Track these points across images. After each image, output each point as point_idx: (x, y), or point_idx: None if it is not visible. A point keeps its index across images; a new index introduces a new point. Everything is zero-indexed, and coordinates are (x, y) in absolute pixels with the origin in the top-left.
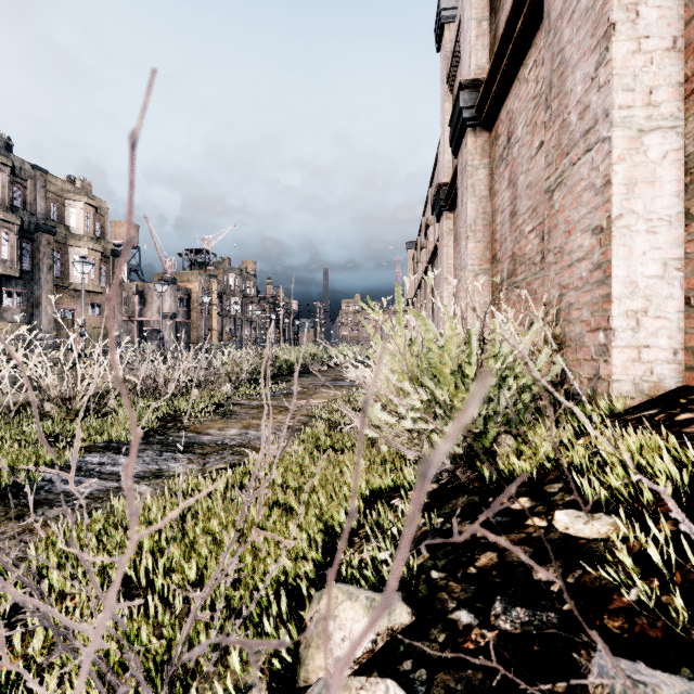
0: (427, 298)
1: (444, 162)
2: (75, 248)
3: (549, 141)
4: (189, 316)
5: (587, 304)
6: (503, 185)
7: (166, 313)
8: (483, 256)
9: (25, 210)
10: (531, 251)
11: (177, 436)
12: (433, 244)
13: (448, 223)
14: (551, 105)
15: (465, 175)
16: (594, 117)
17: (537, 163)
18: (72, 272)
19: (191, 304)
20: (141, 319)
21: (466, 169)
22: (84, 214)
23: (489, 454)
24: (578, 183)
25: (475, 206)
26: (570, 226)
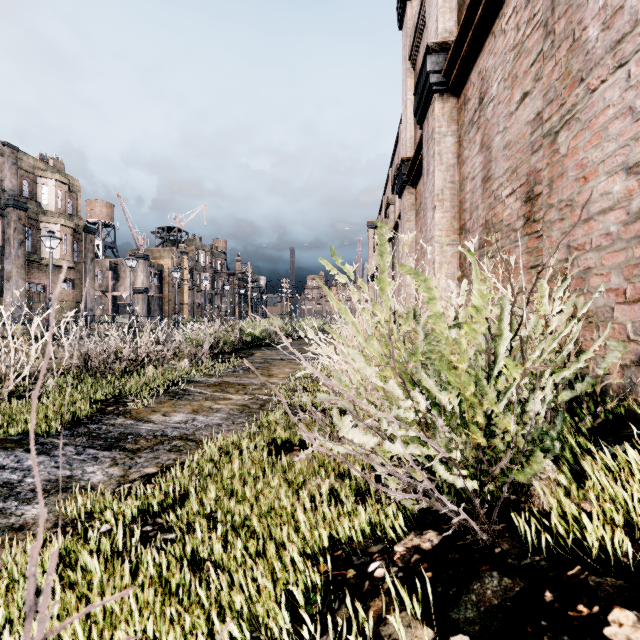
0: (388, 274)
1: (406, 137)
2: (47, 224)
3: (550, 73)
4: (161, 290)
5: (618, 267)
6: (474, 151)
7: (138, 288)
8: (450, 227)
9: None
10: (510, 216)
11: (112, 424)
12: (393, 222)
13: (410, 198)
14: (554, 29)
15: (432, 143)
16: (633, 18)
17: (518, 118)
18: (43, 248)
19: (163, 279)
20: (114, 293)
21: (433, 137)
22: (55, 191)
23: (513, 486)
24: (602, 113)
25: (442, 175)
26: (588, 170)
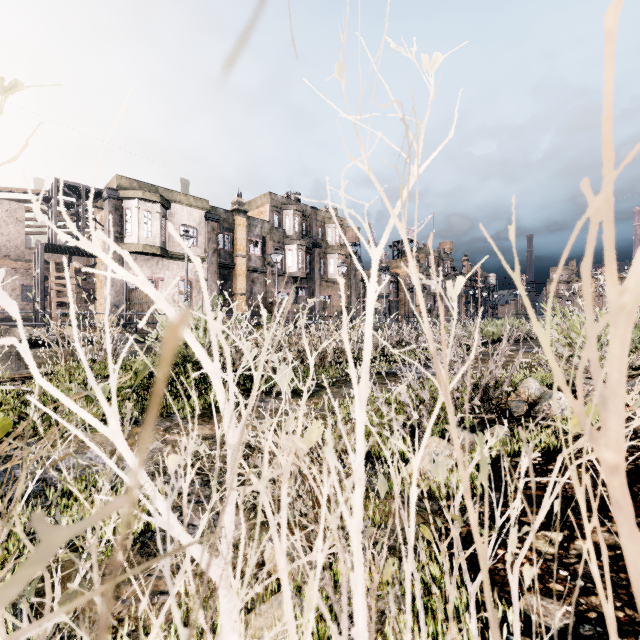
0: None
1: None
2: (330, 255)
3: None
4: (397, 295)
5: None
6: None
7: (382, 294)
8: None
9: (307, 236)
10: None
11: None
12: None
13: None
14: None
15: None
16: None
17: None
18: (329, 271)
19: (399, 285)
20: (364, 299)
21: None
22: (335, 231)
23: None
24: None
25: None
26: None
